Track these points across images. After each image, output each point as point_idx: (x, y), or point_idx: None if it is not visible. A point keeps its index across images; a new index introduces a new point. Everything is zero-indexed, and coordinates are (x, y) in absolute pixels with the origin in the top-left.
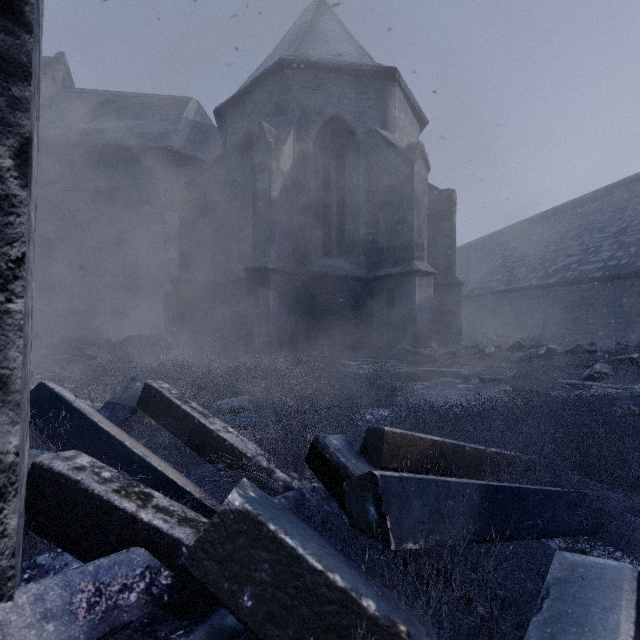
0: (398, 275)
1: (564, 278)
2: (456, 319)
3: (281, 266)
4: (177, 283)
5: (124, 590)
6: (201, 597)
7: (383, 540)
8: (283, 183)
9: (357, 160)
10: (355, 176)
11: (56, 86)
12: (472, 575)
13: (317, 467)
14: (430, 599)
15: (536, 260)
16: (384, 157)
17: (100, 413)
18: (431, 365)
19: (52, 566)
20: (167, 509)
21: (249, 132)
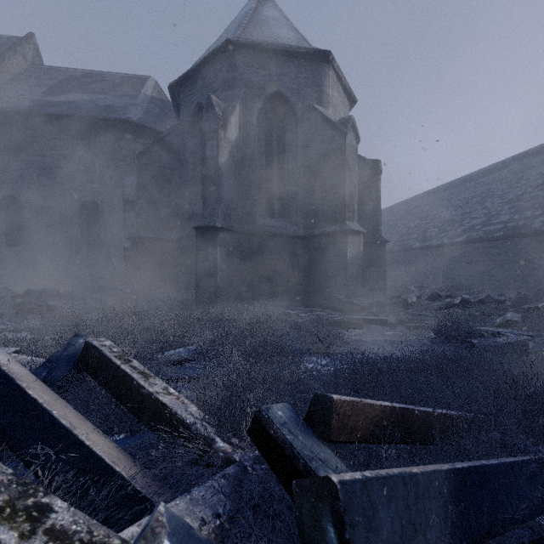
0: (332, 234)
1: (470, 237)
2: (381, 272)
3: (228, 225)
4: (134, 240)
5: None
6: None
7: None
8: (230, 151)
9: (296, 132)
10: (294, 146)
11: (26, 63)
12: None
13: (260, 442)
14: None
15: (446, 222)
16: (319, 129)
17: (37, 373)
18: (361, 313)
19: None
20: (66, 531)
21: (200, 105)
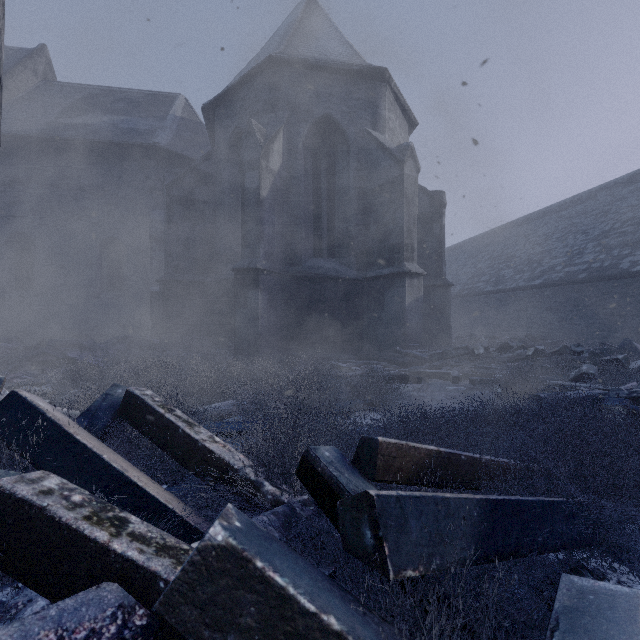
0: (388, 276)
1: (550, 279)
2: (445, 320)
3: (270, 266)
4: (163, 283)
5: (91, 637)
6: (180, 638)
7: (380, 568)
8: (272, 182)
9: (347, 160)
10: (345, 176)
11: (37, 79)
12: (475, 602)
13: (308, 481)
14: (431, 630)
15: (522, 261)
16: (374, 157)
17: (78, 422)
18: (421, 366)
19: (13, 603)
20: (144, 536)
21: (238, 130)
